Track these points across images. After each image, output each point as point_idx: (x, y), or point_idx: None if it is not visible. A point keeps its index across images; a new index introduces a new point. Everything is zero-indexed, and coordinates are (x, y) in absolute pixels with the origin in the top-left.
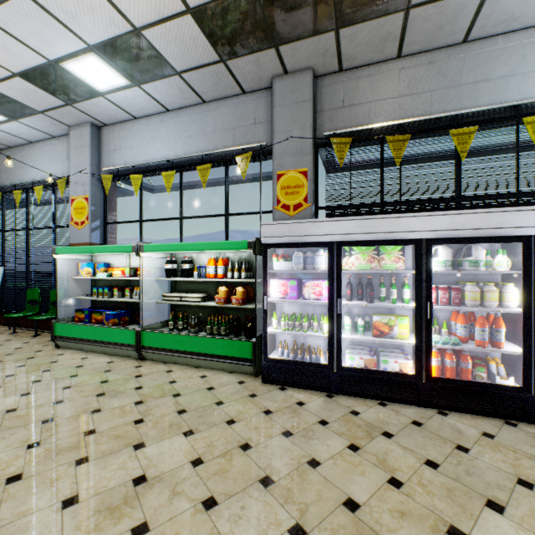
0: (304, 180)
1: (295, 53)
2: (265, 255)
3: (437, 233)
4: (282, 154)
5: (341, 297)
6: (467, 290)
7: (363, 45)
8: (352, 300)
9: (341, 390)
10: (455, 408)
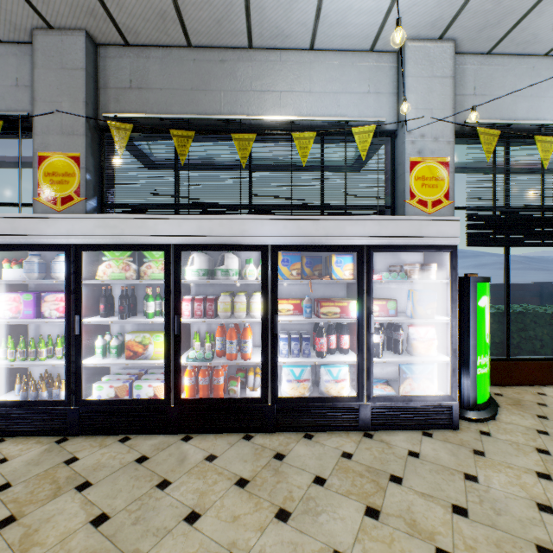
0: (76, 168)
1: (48, 1)
2: None
3: (185, 239)
4: (46, 130)
5: (81, 313)
6: (220, 301)
7: (139, 17)
8: (112, 316)
9: (82, 430)
10: (203, 429)
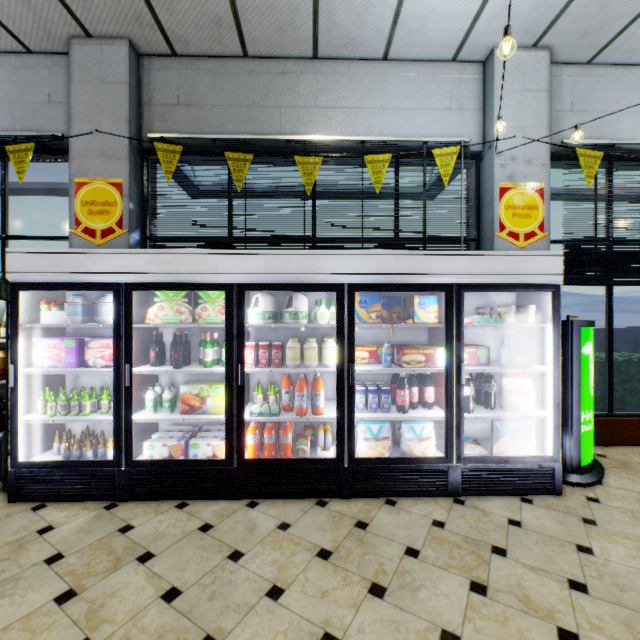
0: (118, 196)
1: (89, 6)
2: (14, 301)
3: (250, 277)
4: (84, 153)
5: (132, 362)
6: (288, 348)
7: (191, 24)
8: (163, 365)
9: (132, 495)
10: (270, 494)
